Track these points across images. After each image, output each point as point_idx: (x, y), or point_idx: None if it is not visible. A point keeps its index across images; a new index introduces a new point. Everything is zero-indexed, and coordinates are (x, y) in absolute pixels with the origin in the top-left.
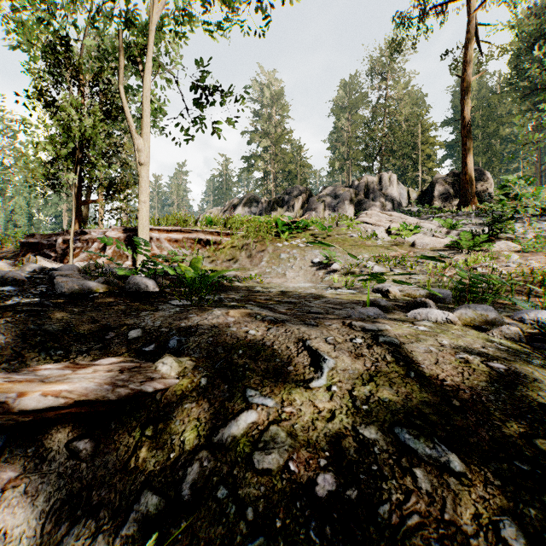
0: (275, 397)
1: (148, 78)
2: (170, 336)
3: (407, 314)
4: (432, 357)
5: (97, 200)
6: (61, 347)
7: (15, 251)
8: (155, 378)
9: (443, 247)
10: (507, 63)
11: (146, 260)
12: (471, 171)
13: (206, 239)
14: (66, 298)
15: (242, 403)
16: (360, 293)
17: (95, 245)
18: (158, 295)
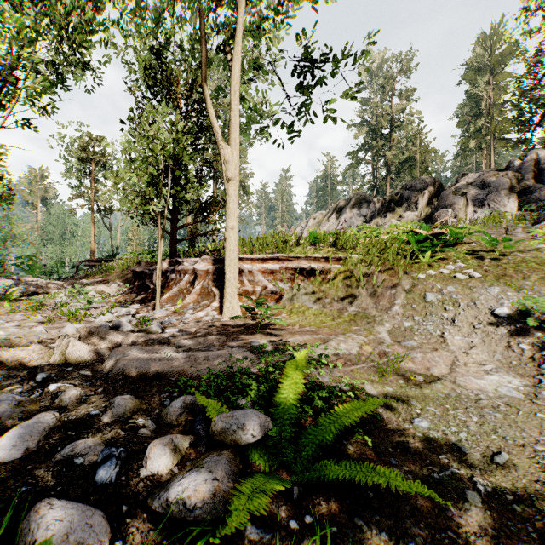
0: None
1: (235, 66)
2: None
3: None
4: None
5: (192, 223)
6: None
7: None
8: None
9: None
10: None
11: None
12: None
13: (310, 268)
14: None
15: None
16: None
17: (186, 277)
18: None
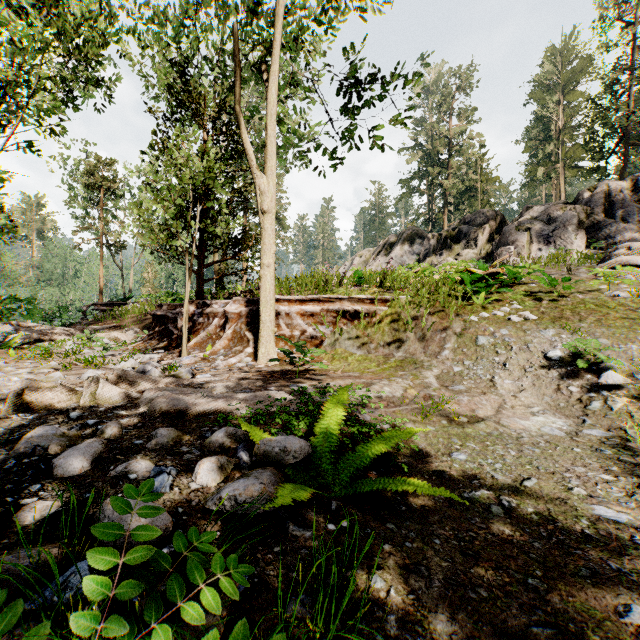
0: None
1: (272, 88)
2: None
3: None
4: None
5: (222, 261)
6: None
7: None
8: None
9: None
10: None
11: None
12: None
13: (354, 310)
14: None
15: None
16: None
17: (215, 321)
18: None
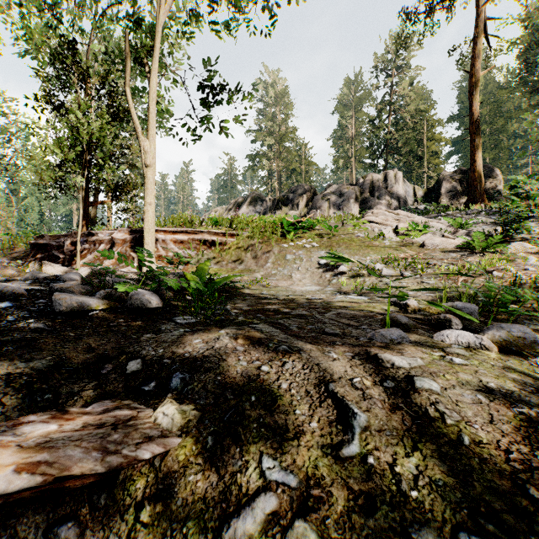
0: (299, 471)
1: (153, 79)
2: (172, 371)
3: (433, 335)
4: (484, 410)
5: (104, 201)
6: (50, 389)
7: (26, 251)
8: (154, 437)
9: (454, 248)
10: (515, 57)
11: (149, 273)
12: (480, 168)
13: (212, 240)
14: (64, 316)
15: (258, 478)
16: (371, 299)
17: (101, 246)
18: (161, 310)
